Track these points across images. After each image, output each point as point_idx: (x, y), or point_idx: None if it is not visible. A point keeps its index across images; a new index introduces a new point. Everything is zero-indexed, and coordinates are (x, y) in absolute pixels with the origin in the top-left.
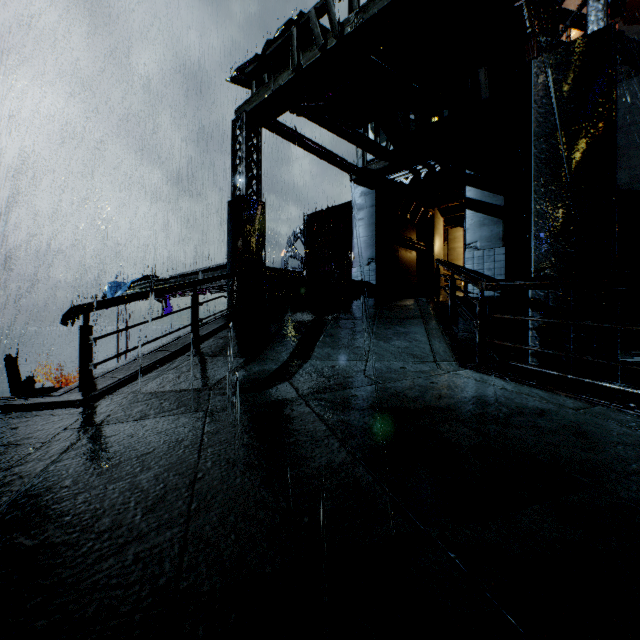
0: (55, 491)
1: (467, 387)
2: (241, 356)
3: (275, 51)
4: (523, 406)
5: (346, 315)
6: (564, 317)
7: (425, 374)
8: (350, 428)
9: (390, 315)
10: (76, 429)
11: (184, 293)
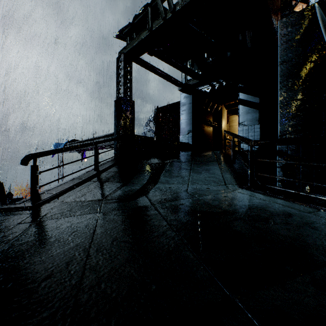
0: (2, 264)
1: (244, 199)
2: (120, 182)
3: (139, 21)
4: (278, 210)
5: (177, 160)
6: (296, 160)
7: (220, 192)
8: (180, 223)
9: (200, 160)
10: (25, 223)
11: (92, 149)
